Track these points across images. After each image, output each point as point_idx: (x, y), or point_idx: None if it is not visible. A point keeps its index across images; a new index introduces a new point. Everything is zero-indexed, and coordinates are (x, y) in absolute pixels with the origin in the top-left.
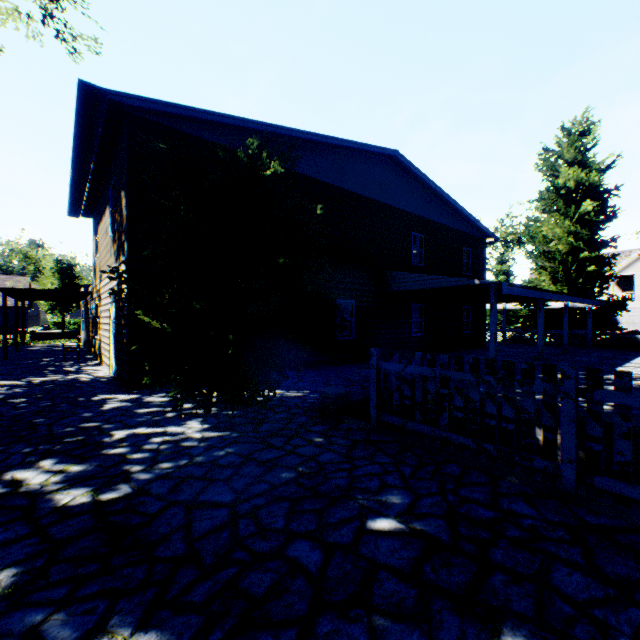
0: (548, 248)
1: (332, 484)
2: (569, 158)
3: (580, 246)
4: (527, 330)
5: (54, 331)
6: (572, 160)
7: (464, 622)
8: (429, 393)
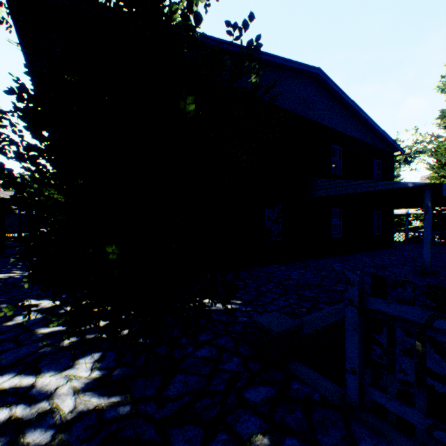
0: None
1: None
2: None
3: None
4: None
5: None
6: None
7: None
8: None
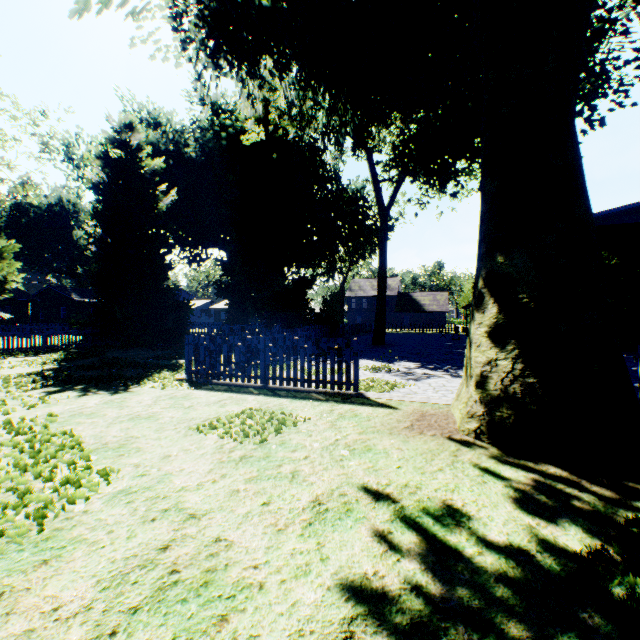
0: None
1: None
2: None
3: None
4: None
5: None
6: None
7: (633, 371)
8: None
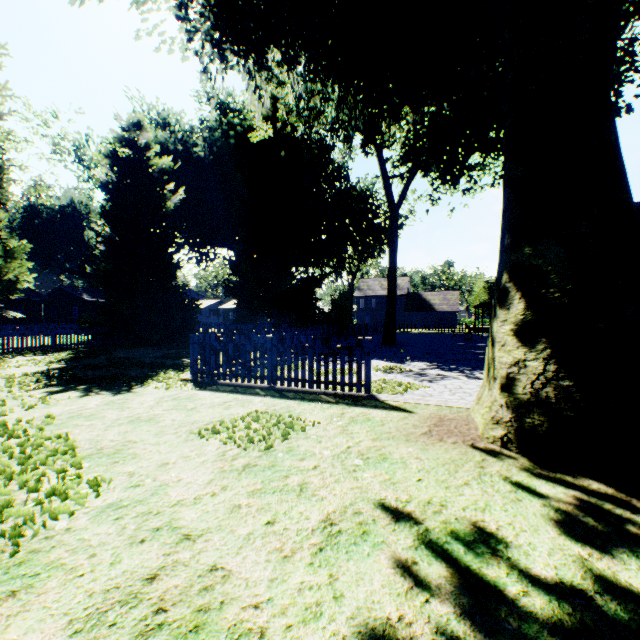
0: None
1: None
2: None
3: None
4: None
5: (484, 326)
6: None
7: None
8: None
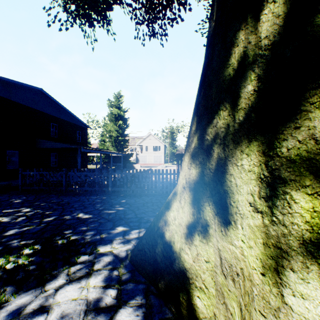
0: (111, 134)
1: (3, 200)
2: (117, 105)
3: (119, 135)
4: (104, 163)
5: None
6: (117, 106)
7: (29, 203)
8: (38, 178)
